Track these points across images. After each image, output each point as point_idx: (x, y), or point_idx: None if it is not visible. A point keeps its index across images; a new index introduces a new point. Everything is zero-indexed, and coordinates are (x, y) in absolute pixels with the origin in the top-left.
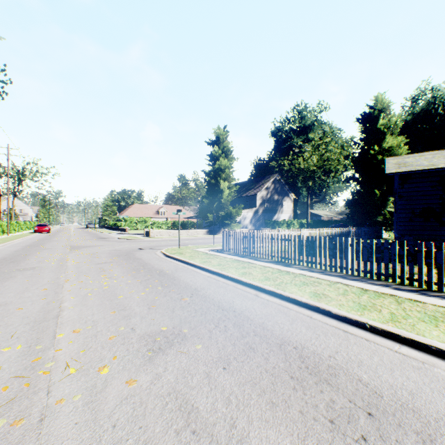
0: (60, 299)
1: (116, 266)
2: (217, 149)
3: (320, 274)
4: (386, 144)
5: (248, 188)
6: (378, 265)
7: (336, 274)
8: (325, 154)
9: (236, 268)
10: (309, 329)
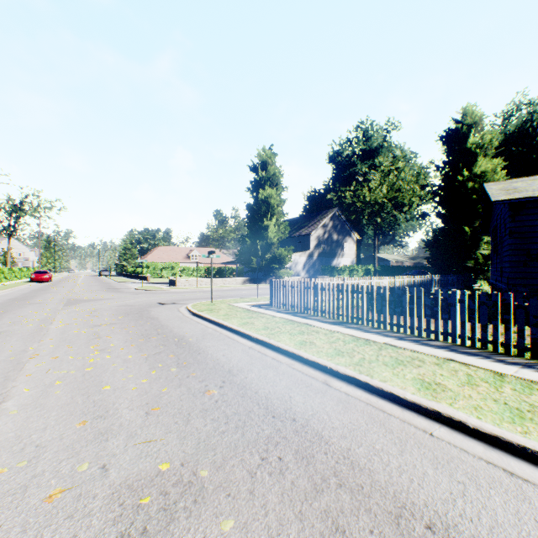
0: (4, 392)
1: (118, 330)
2: (262, 175)
3: (416, 344)
4: (479, 169)
5: (300, 226)
6: (507, 331)
7: (440, 344)
8: (397, 183)
9: (289, 333)
10: (439, 466)
